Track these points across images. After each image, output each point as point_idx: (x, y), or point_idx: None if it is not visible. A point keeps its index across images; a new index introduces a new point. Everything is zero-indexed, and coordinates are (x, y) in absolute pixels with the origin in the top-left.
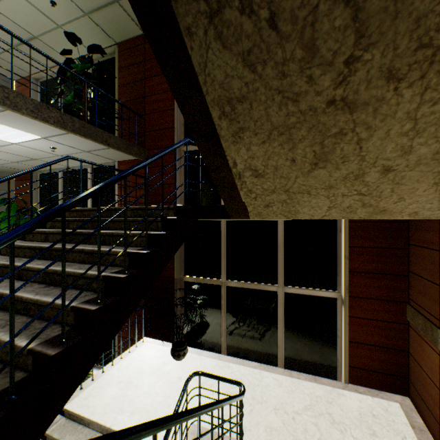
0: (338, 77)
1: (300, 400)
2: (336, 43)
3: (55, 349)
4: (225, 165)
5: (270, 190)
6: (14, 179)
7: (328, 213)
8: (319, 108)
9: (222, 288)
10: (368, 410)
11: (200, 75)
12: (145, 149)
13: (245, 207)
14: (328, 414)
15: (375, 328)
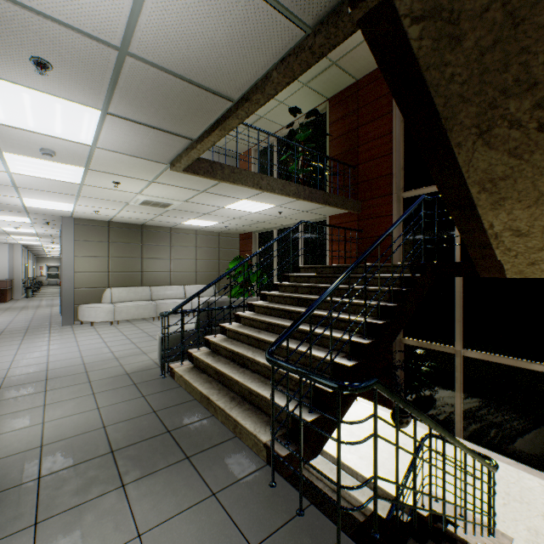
0: None
1: None
2: None
3: (348, 363)
4: (478, 227)
5: (536, 248)
6: (239, 239)
7: None
8: None
9: (456, 357)
10: None
11: (463, 168)
12: (358, 201)
13: (499, 265)
14: None
15: None
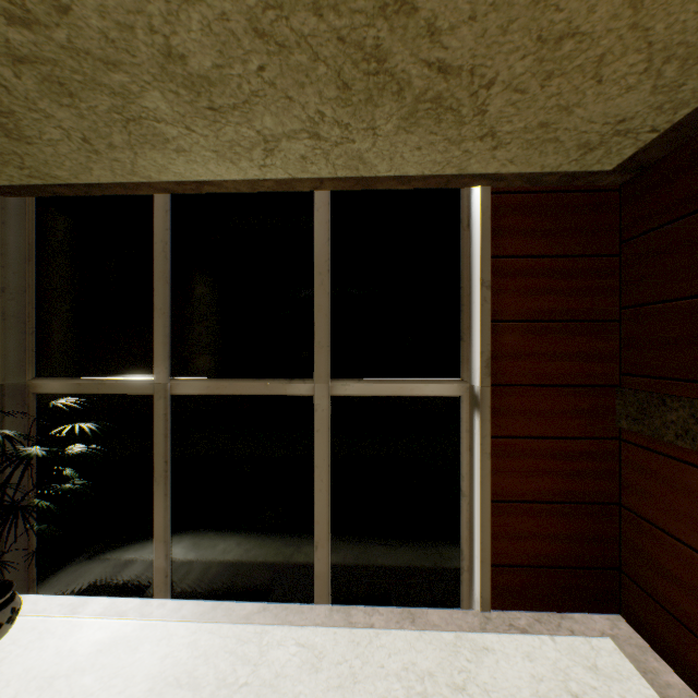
0: None
1: None
2: None
3: None
4: None
5: None
6: None
7: None
8: None
9: (156, 402)
10: (558, 685)
11: None
12: None
13: None
14: None
15: (549, 460)
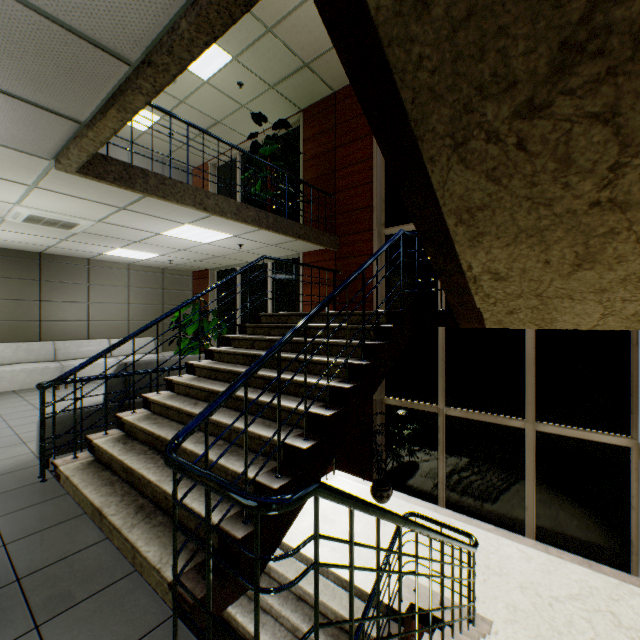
0: (601, 181)
1: (562, 585)
2: (596, 154)
3: (303, 444)
4: (457, 269)
5: (515, 295)
6: (192, 278)
7: (601, 322)
8: (579, 210)
9: (438, 417)
10: None
11: (438, 191)
12: (336, 236)
13: (479, 314)
14: (609, 613)
15: None
